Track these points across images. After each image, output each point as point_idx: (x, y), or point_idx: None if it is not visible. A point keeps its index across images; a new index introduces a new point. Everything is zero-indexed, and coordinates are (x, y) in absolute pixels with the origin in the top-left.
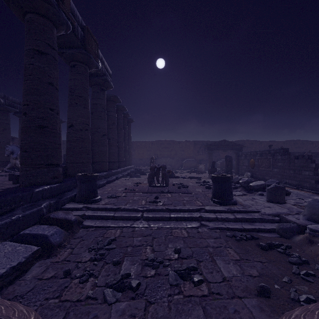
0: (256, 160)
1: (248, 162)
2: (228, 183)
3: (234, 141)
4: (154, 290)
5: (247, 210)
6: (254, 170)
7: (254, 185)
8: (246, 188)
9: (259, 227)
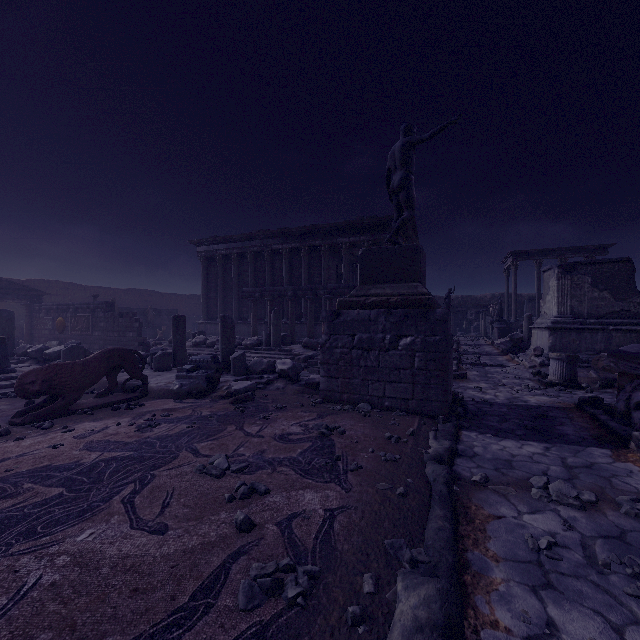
0: (69, 319)
1: (55, 323)
2: (2, 346)
3: (24, 281)
4: None
5: None
6: (65, 336)
7: (51, 352)
8: (40, 360)
9: None
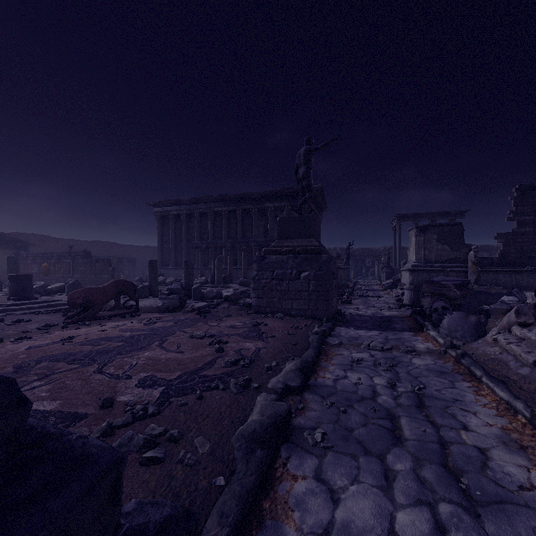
0: (53, 265)
1: (40, 268)
2: (29, 281)
3: (7, 234)
4: (1, 328)
5: (50, 300)
6: (49, 278)
7: (53, 287)
8: (43, 294)
9: (61, 308)
